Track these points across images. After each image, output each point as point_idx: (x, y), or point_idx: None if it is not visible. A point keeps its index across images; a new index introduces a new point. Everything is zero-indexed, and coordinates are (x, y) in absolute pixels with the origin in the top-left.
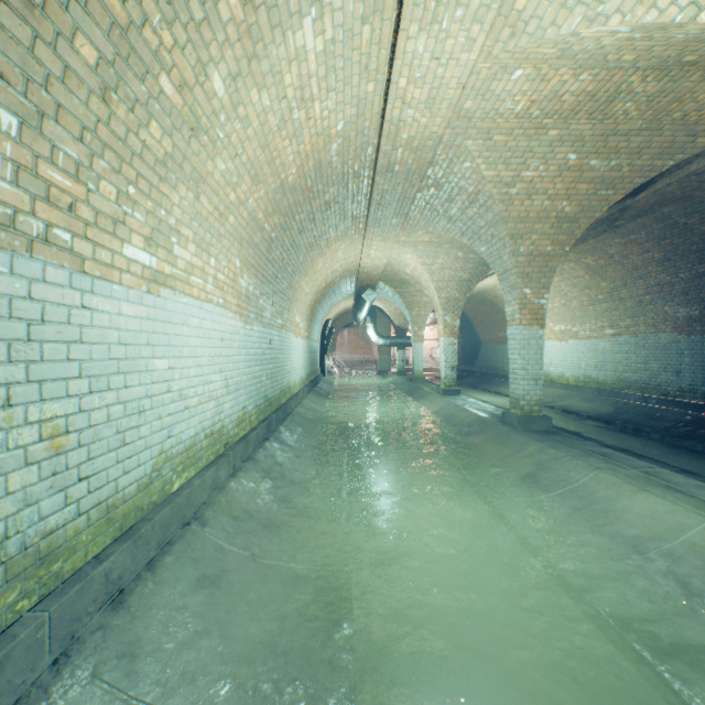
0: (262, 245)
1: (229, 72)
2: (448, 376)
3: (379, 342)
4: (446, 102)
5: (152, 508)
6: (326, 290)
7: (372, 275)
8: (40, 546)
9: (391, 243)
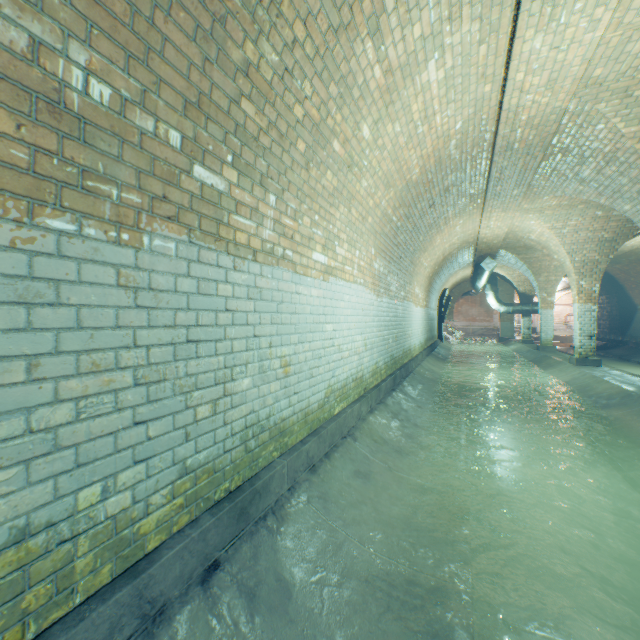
0: (390, 233)
1: (373, 120)
2: (584, 345)
3: (500, 309)
4: (569, 79)
5: (324, 421)
6: (443, 262)
7: (491, 244)
8: (280, 425)
9: (512, 213)
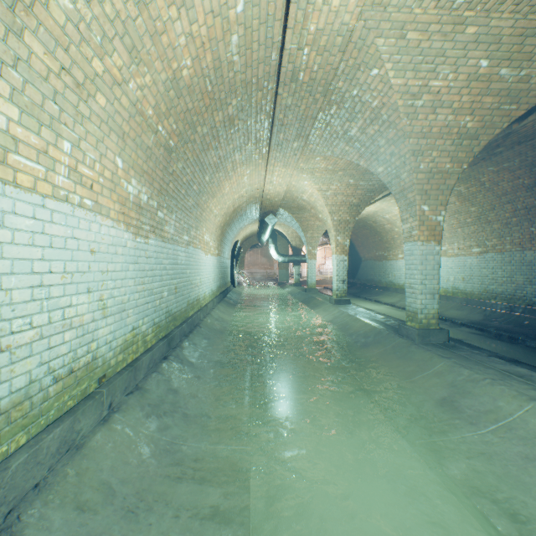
0: (157, 151)
1: None
2: (340, 288)
3: (279, 259)
4: None
5: None
6: (234, 214)
7: (274, 202)
8: None
9: (291, 170)
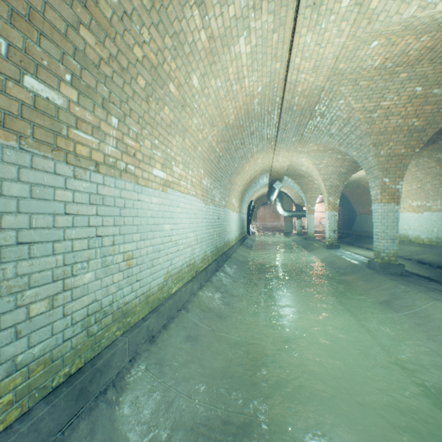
0: (215, 160)
1: (200, 73)
2: (331, 236)
3: (284, 214)
4: (326, 67)
5: (164, 300)
6: (250, 182)
7: (280, 172)
8: (123, 309)
9: (292, 152)
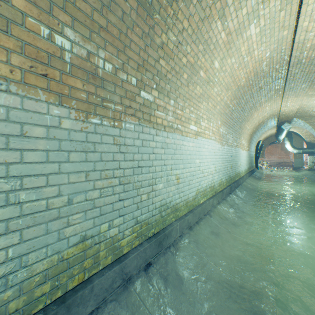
0: (228, 113)
1: (220, 58)
2: None
3: (293, 151)
4: None
5: (195, 206)
6: (258, 126)
7: (288, 115)
8: (175, 206)
9: (301, 97)
